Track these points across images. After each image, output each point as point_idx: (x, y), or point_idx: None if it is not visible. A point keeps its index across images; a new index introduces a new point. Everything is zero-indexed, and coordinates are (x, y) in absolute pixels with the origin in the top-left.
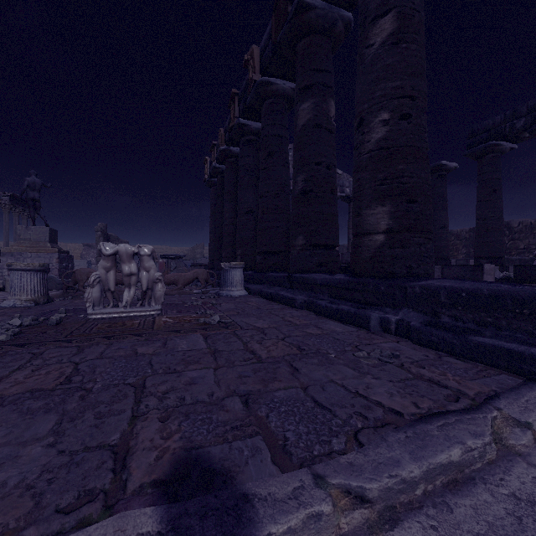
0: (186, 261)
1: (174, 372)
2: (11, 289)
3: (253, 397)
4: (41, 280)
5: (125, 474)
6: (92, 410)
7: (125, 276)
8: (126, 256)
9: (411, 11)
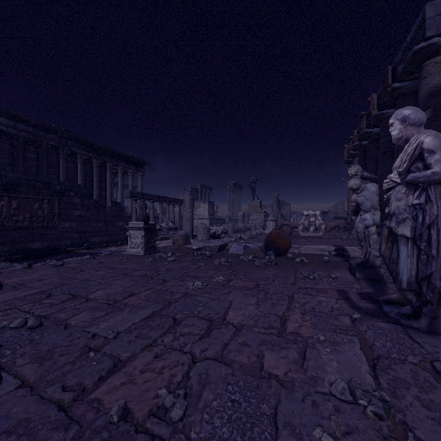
0: (329, 215)
1: (332, 242)
2: (266, 227)
3: (349, 244)
4: (275, 224)
5: (327, 245)
6: (318, 243)
7: (310, 222)
8: (311, 215)
9: (440, 106)
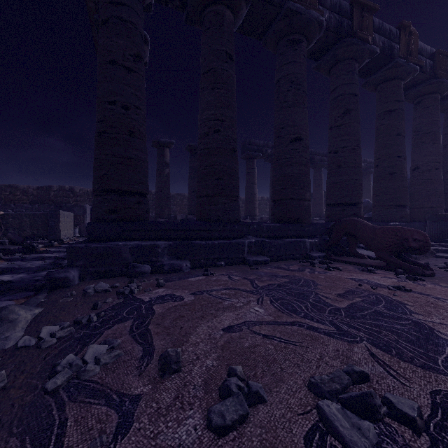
0: None
1: None
2: None
3: None
4: None
5: None
6: None
7: None
8: None
9: None
